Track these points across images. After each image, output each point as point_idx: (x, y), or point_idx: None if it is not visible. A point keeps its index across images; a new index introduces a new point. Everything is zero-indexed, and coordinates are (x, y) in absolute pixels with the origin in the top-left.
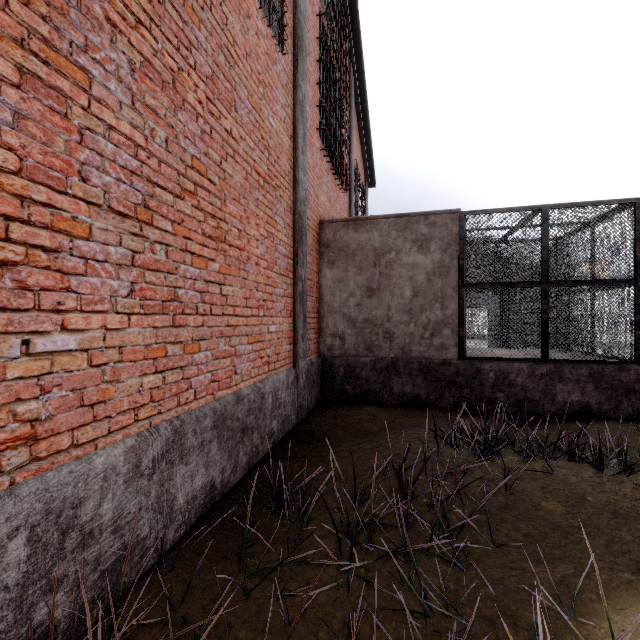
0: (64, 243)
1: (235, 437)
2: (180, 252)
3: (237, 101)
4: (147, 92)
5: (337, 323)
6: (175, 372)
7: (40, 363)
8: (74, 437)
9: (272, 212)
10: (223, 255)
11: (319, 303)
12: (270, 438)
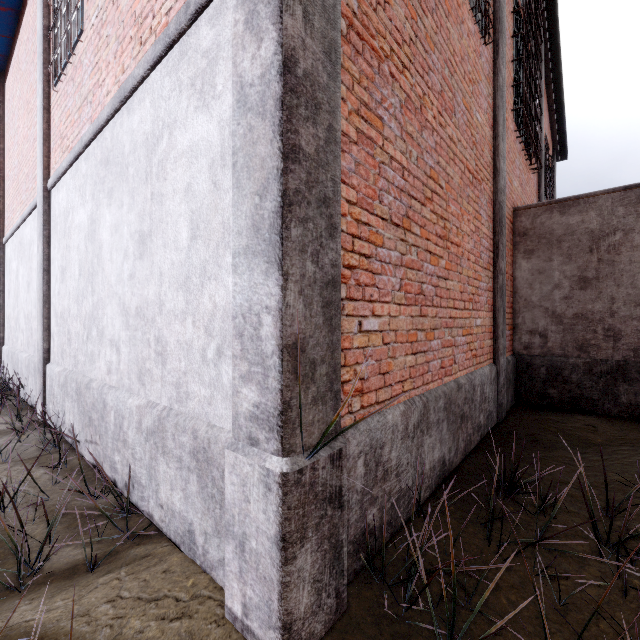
0: (373, 251)
1: (456, 422)
2: (423, 252)
3: (455, 106)
4: (407, 122)
5: (536, 319)
6: (421, 355)
7: (364, 338)
8: (376, 396)
9: (478, 206)
10: (447, 252)
11: (512, 297)
12: (478, 430)
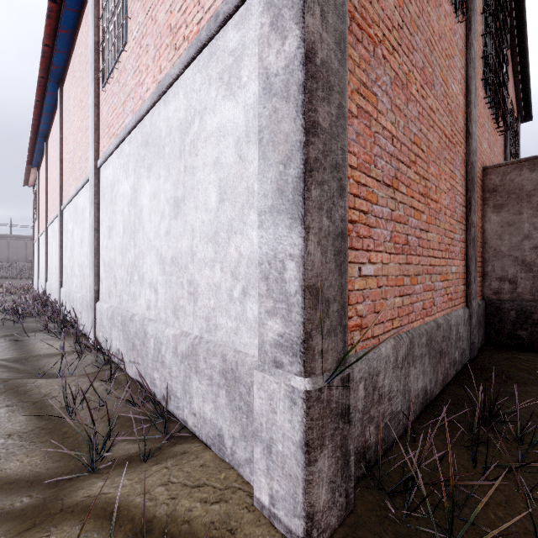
0: (369, 208)
1: (436, 357)
2: (408, 208)
3: (434, 80)
4: (396, 96)
5: (506, 267)
6: (406, 297)
7: (362, 282)
8: (372, 331)
9: (453, 167)
10: (427, 208)
11: (482, 248)
12: (454, 365)
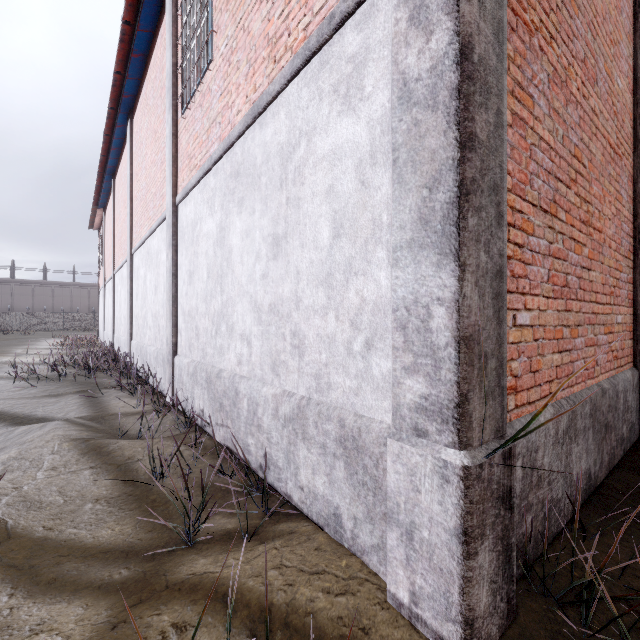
0: (524, 240)
1: (600, 431)
2: (568, 240)
3: (597, 74)
4: (554, 97)
5: None
6: (566, 354)
7: (517, 333)
8: (527, 396)
9: (618, 186)
10: (589, 239)
11: None
12: (621, 444)
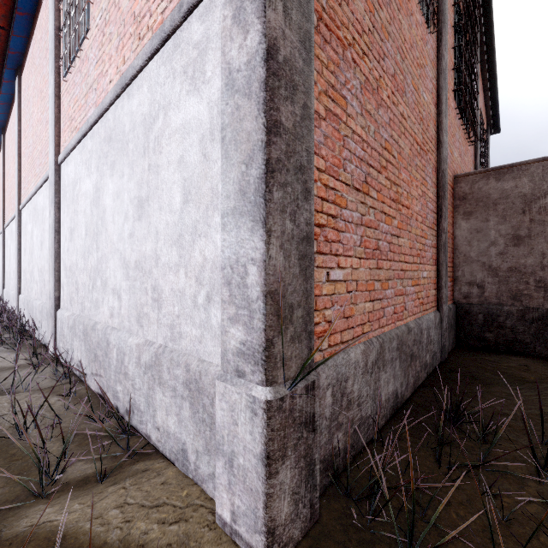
0: (338, 212)
1: (407, 360)
2: (379, 213)
3: (406, 87)
4: (366, 101)
5: (474, 272)
6: (377, 302)
7: (331, 287)
8: (341, 337)
9: (424, 174)
10: (399, 214)
11: (453, 253)
12: (425, 368)
